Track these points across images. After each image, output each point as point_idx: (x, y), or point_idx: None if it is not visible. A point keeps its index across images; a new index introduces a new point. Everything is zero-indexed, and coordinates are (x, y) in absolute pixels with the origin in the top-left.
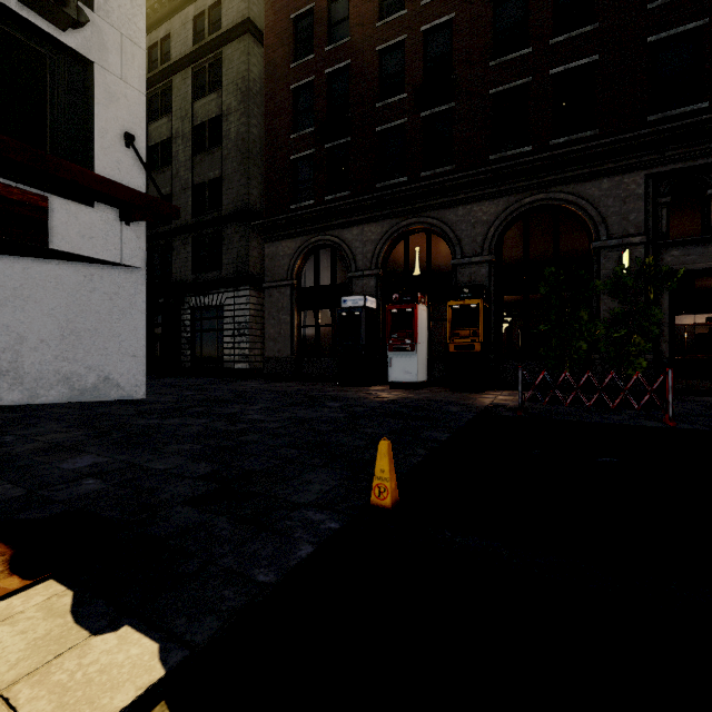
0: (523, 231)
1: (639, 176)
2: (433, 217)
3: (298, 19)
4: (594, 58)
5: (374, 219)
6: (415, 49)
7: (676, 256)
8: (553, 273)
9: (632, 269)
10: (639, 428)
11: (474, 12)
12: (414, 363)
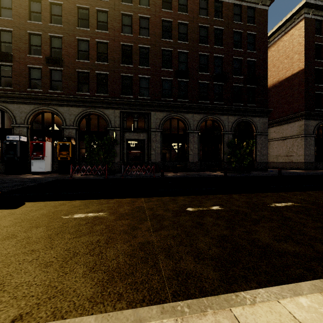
0: (88, 120)
1: (119, 111)
2: (54, 108)
3: None
4: (108, 73)
5: (26, 103)
6: (46, 40)
7: (128, 135)
8: (87, 137)
9: (117, 137)
10: (97, 179)
11: (70, 39)
12: (44, 164)
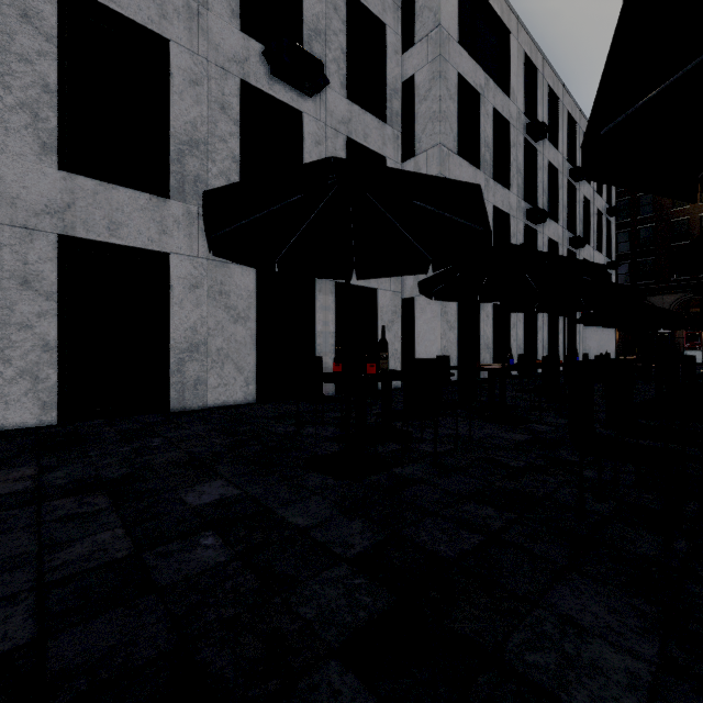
0: None
1: None
2: None
3: (618, 201)
4: None
5: (669, 293)
6: (695, 223)
7: None
8: None
9: None
10: None
11: None
12: (700, 355)
